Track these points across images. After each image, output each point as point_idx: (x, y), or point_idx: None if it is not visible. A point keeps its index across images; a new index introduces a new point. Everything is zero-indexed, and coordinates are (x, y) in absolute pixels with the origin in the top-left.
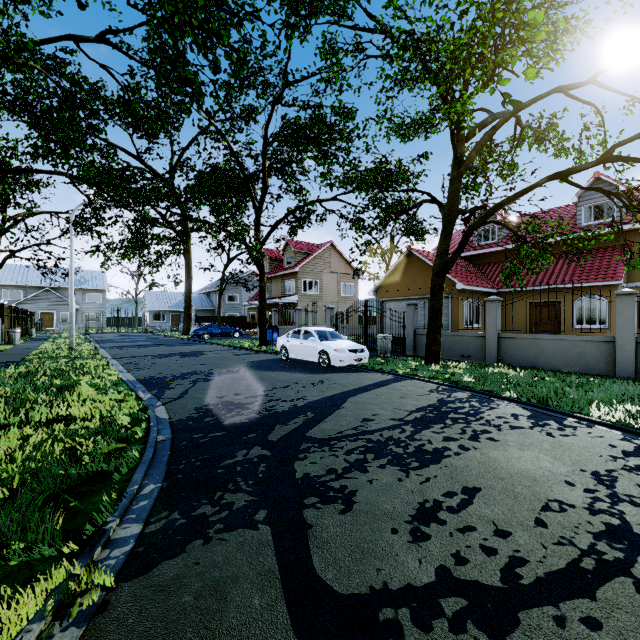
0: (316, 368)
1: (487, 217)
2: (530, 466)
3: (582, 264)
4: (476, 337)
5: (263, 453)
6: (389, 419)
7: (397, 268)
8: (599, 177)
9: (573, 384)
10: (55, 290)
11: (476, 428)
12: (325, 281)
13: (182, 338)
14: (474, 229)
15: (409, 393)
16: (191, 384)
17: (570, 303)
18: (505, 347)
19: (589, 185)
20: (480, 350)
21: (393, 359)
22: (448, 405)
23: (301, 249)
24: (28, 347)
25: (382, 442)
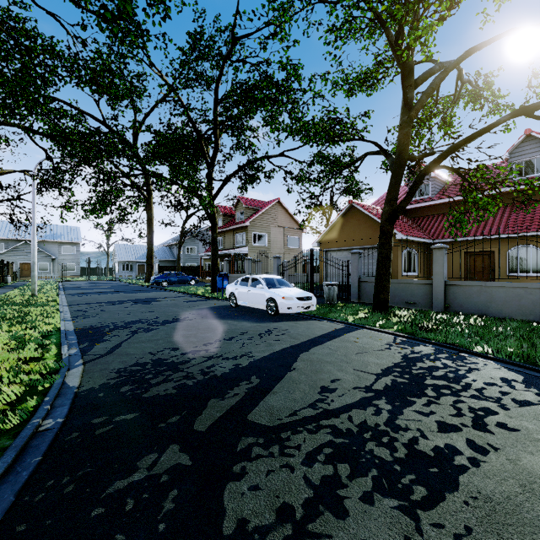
0: (264, 316)
1: (440, 160)
2: None
3: (514, 216)
4: (422, 284)
5: (179, 461)
6: (354, 388)
7: (339, 221)
8: (530, 134)
9: None
10: None
11: (472, 404)
12: (273, 234)
13: (144, 285)
14: (426, 174)
15: (366, 347)
16: (129, 335)
17: (504, 252)
18: (452, 294)
19: (520, 142)
20: (426, 297)
21: (340, 306)
22: (417, 364)
23: (251, 205)
24: None
25: (355, 434)
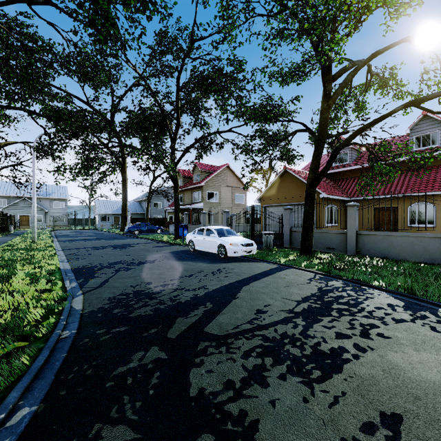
0: (216, 258)
1: (351, 139)
2: (438, 376)
3: (414, 179)
4: (339, 234)
5: (159, 356)
6: (280, 310)
7: (276, 182)
8: (426, 114)
9: (429, 274)
10: (30, 199)
11: (362, 321)
12: (223, 192)
13: (119, 233)
14: (340, 149)
15: (293, 282)
16: (113, 273)
17: (405, 208)
18: (362, 242)
19: (419, 120)
20: (342, 244)
21: (275, 251)
22: (329, 294)
23: (205, 169)
24: (1, 241)
25: (278, 340)
